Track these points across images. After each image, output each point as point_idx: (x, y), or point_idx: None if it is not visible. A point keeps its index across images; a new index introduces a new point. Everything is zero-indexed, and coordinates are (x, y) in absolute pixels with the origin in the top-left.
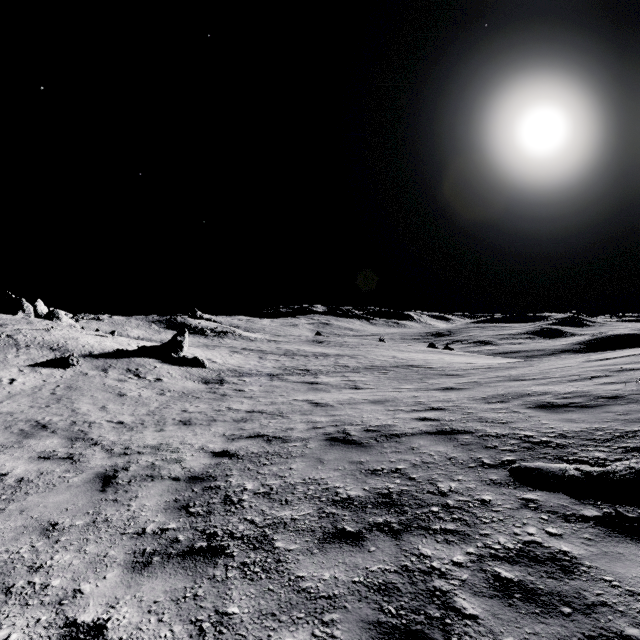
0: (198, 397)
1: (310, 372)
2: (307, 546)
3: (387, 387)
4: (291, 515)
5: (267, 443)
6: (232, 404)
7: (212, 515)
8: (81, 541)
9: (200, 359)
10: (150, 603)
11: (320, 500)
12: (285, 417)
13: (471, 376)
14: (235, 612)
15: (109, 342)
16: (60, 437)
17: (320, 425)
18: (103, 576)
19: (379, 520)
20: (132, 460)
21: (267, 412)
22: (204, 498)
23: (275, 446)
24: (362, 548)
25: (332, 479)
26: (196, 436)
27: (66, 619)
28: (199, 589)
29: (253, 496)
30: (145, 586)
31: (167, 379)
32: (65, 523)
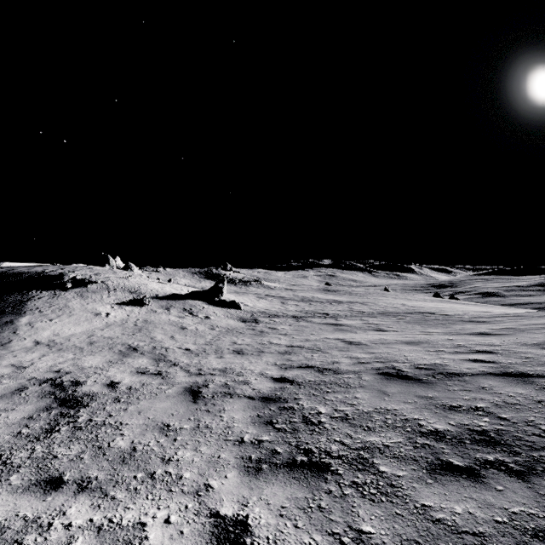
0: (241, 332)
1: (329, 315)
2: (417, 475)
3: (412, 330)
4: (381, 441)
5: (320, 373)
6: (271, 339)
7: (299, 433)
8: (194, 442)
9: (237, 302)
10: (278, 507)
11: (405, 430)
12: (325, 352)
13: (501, 323)
14: (371, 532)
15: (168, 288)
16: (147, 358)
17: (364, 360)
18: (224, 475)
19: (489, 458)
20: (208, 379)
21: (306, 347)
22: (284, 417)
23: (329, 376)
24: (485, 485)
25: (407, 411)
26: (252, 363)
27: (209, 510)
28: (321, 501)
29: (331, 419)
30: (266, 490)
31: (213, 317)
32: (175, 425)
